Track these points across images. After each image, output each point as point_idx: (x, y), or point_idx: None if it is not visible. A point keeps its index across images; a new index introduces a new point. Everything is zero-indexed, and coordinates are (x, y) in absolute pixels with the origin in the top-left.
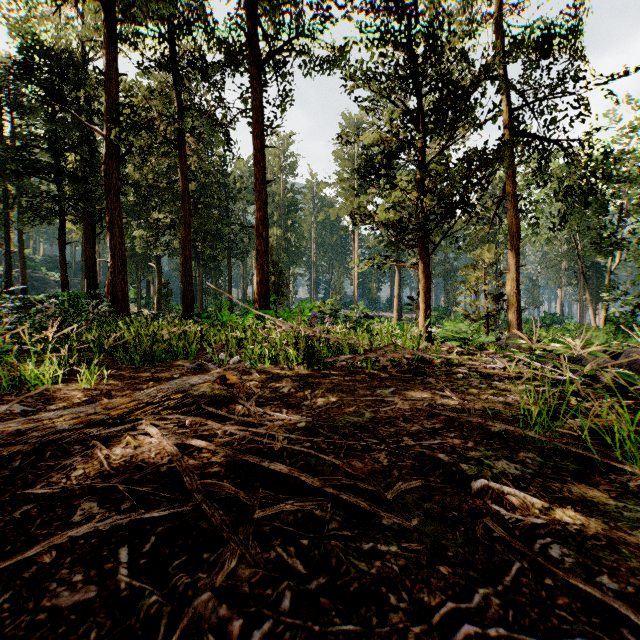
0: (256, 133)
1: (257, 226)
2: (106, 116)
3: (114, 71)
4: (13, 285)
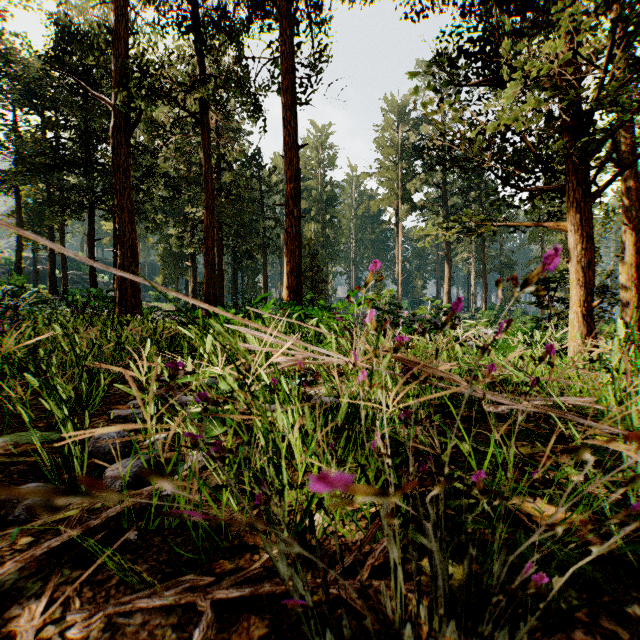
0: (285, 86)
1: (287, 202)
2: (114, 82)
3: (123, 29)
4: (56, 286)
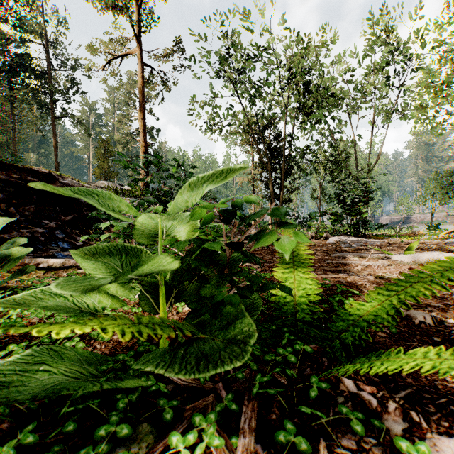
0: (55, 138)
1: (56, 167)
2: None
3: None
4: None
